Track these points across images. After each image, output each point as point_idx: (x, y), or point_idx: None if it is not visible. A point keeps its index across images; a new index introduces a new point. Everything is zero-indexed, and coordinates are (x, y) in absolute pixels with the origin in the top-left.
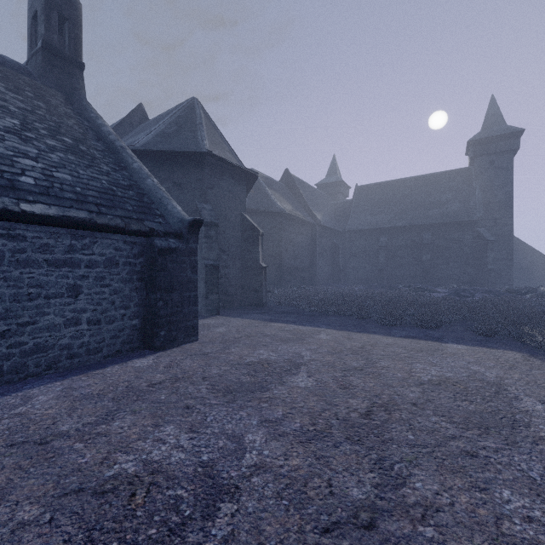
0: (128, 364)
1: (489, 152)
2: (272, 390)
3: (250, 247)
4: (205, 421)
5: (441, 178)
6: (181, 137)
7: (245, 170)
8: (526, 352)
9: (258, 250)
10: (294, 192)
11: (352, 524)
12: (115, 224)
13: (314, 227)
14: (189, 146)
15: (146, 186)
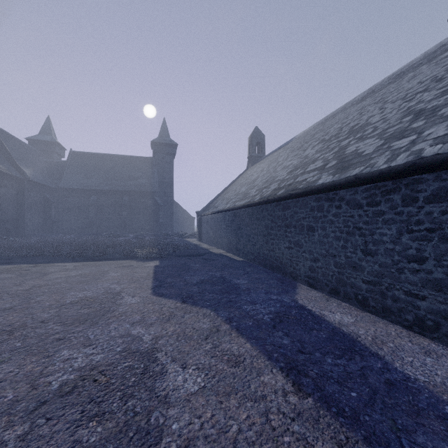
0: None
1: (162, 151)
2: None
3: None
4: None
5: (136, 160)
6: None
7: None
8: (135, 260)
9: None
10: None
11: (2, 310)
12: None
13: (22, 181)
14: None
15: None
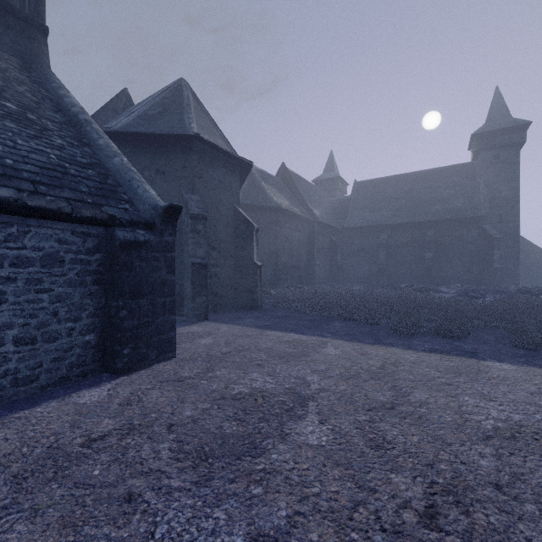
0: (70, 400)
1: (494, 145)
2: (268, 453)
3: (244, 243)
4: (151, 538)
5: (443, 173)
6: (166, 119)
7: (238, 158)
8: None
9: (252, 247)
10: (290, 188)
11: None
12: (56, 207)
13: (312, 224)
14: (174, 129)
15: (113, 166)
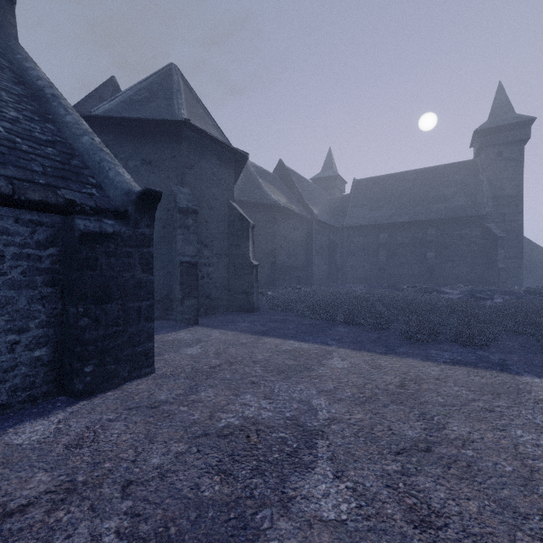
0: (2, 439)
1: (497, 142)
2: (264, 538)
3: (239, 241)
4: None
5: (445, 171)
6: (153, 105)
7: (232, 149)
8: None
9: (248, 245)
10: (288, 185)
11: None
12: None
13: (310, 223)
14: (162, 114)
15: (80, 145)
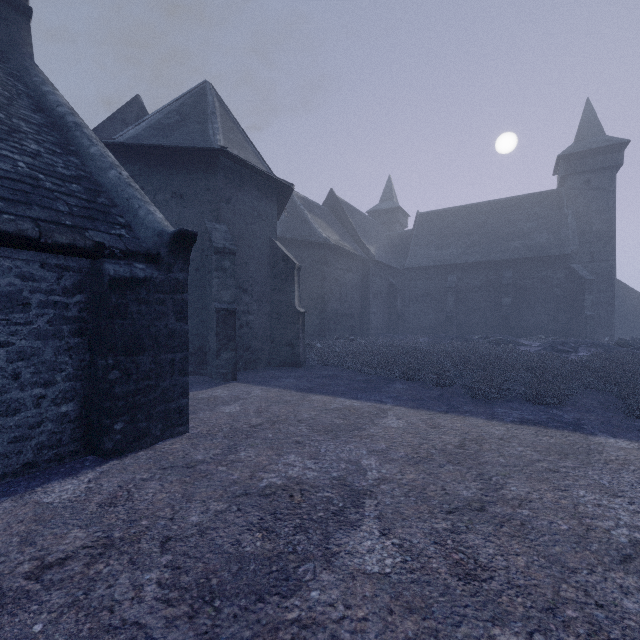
0: (31, 497)
1: (584, 169)
2: (306, 588)
3: (283, 285)
4: None
5: (523, 202)
6: (185, 130)
7: (275, 180)
8: None
9: (293, 290)
10: (340, 219)
11: None
12: (15, 229)
13: (366, 263)
14: (195, 141)
15: (107, 181)
